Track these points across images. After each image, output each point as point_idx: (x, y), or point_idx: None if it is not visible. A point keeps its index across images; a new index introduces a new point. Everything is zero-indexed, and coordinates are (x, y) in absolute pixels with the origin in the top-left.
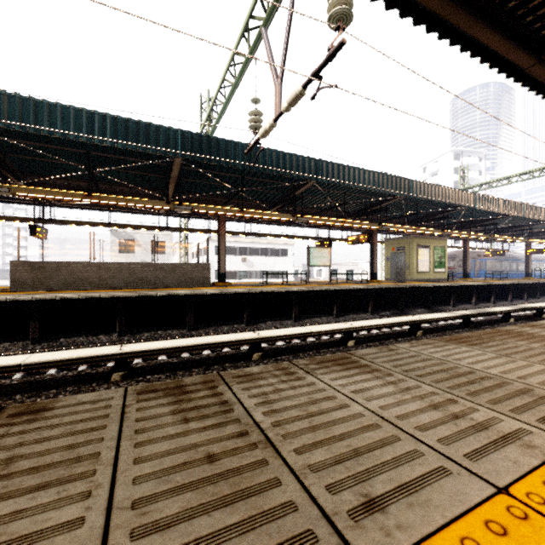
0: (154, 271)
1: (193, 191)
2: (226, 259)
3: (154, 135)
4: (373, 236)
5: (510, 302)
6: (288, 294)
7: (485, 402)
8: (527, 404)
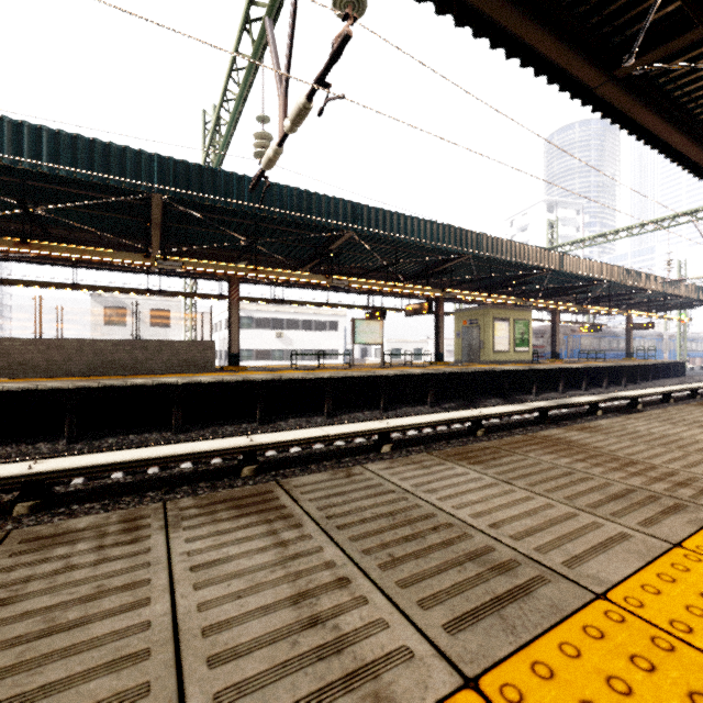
0: (132, 351)
1: (191, 241)
2: (256, 334)
3: (118, 161)
4: (438, 305)
5: (605, 389)
6: (318, 381)
7: (396, 582)
8: (459, 585)
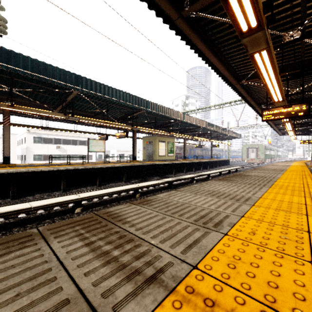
0: None
1: None
2: (44, 146)
3: None
4: (134, 134)
5: (202, 171)
6: (56, 172)
7: None
8: None
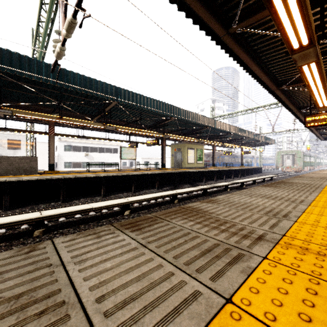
0: None
1: (23, 100)
2: (73, 154)
3: None
4: (163, 141)
5: (232, 179)
6: (97, 178)
7: None
8: None
